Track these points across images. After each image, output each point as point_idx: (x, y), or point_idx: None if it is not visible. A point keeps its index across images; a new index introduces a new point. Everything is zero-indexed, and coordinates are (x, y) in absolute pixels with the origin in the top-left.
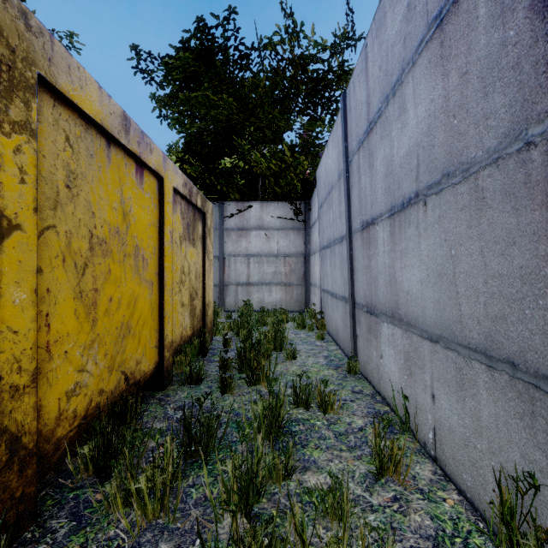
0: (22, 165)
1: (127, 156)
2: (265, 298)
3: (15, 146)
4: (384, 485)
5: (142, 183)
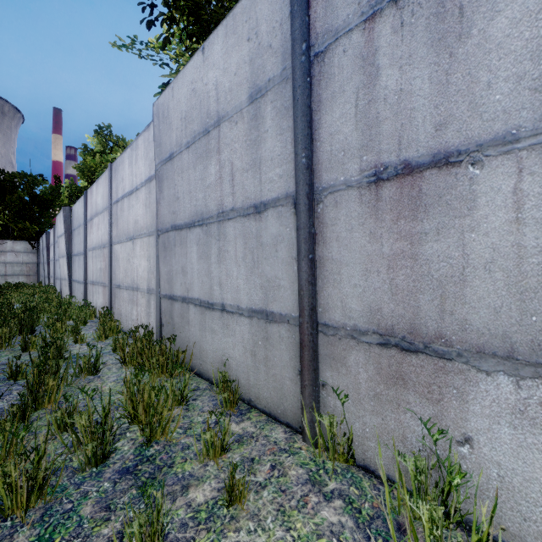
0: None
1: None
2: (16, 281)
3: None
4: None
5: None
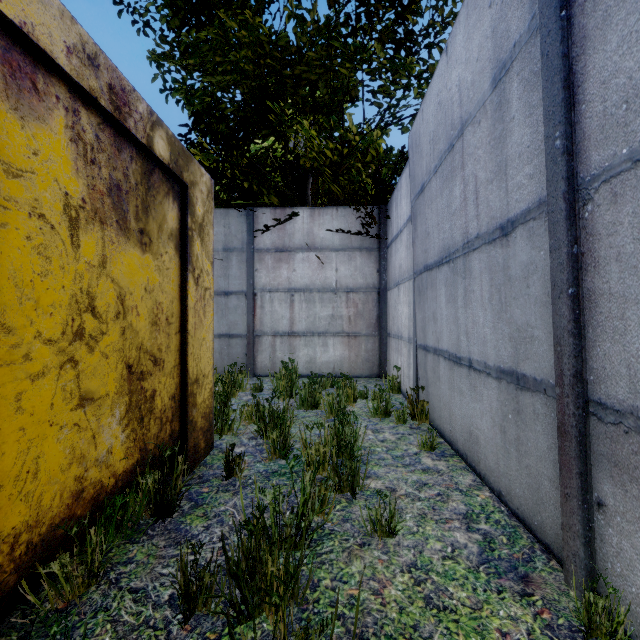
0: None
1: None
2: (318, 356)
3: None
4: None
5: None
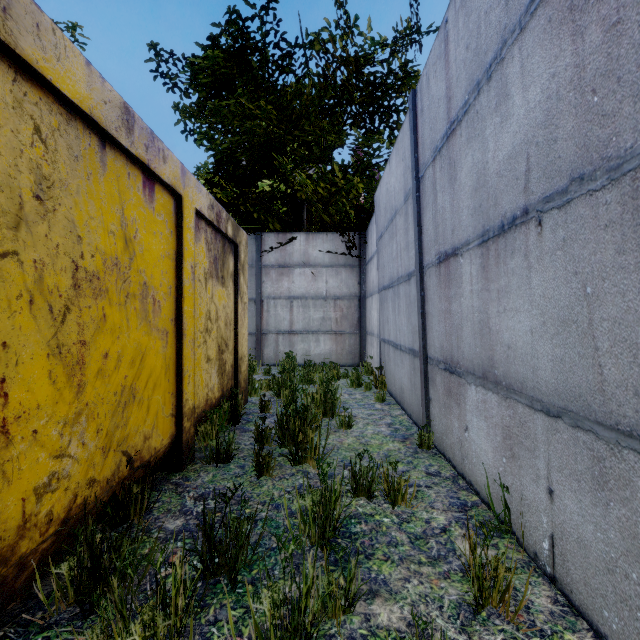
0: None
1: (130, 163)
2: (312, 349)
3: None
4: (486, 623)
5: (152, 201)
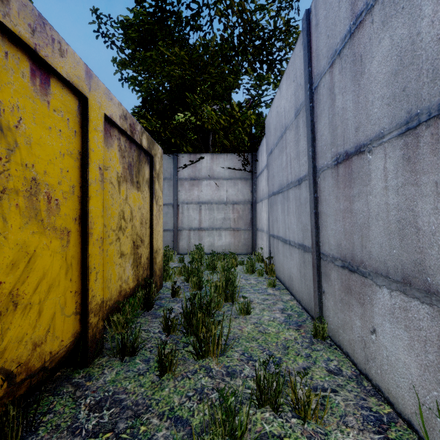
0: None
1: (9, 42)
2: (215, 242)
3: None
4: None
5: (47, 94)
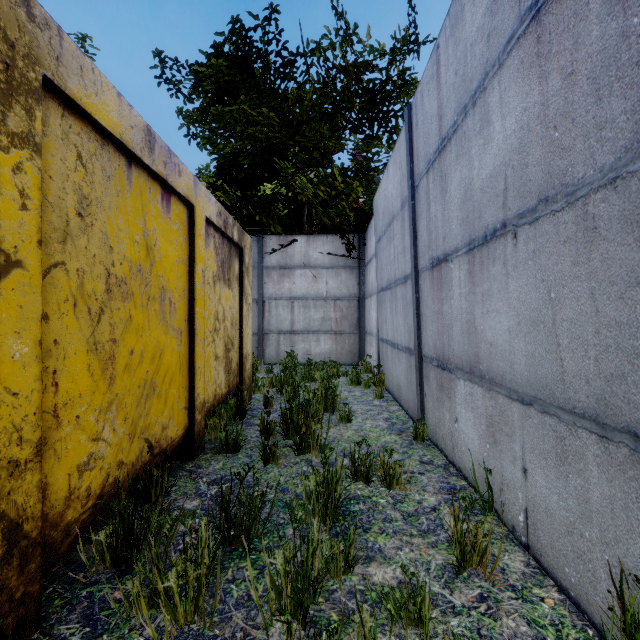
0: (24, 187)
1: (151, 179)
2: (312, 349)
3: (15, 164)
4: (466, 581)
5: (169, 212)
